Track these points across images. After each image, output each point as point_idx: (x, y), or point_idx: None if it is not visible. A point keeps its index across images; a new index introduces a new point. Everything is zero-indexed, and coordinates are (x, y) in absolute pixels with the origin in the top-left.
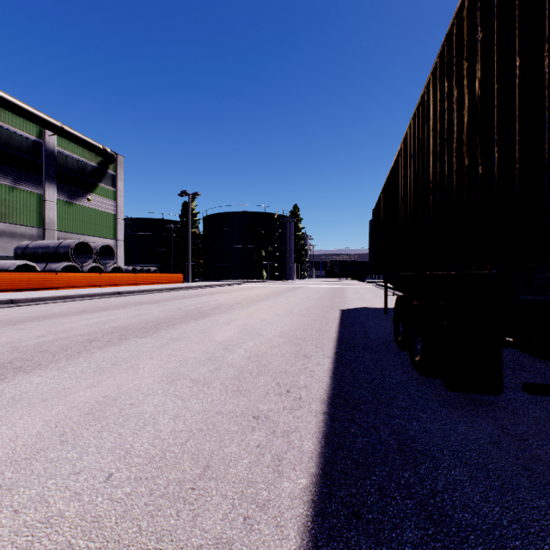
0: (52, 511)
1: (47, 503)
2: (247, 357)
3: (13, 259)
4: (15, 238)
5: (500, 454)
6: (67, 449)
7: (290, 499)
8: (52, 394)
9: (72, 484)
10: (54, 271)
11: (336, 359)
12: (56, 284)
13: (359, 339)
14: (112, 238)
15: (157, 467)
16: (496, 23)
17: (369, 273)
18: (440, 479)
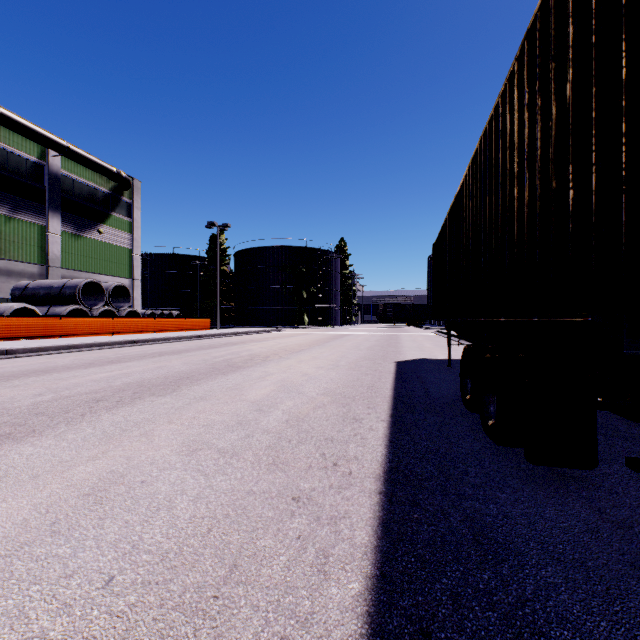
0: (33, 631)
1: (27, 618)
2: (286, 421)
3: (10, 301)
4: (12, 277)
5: (600, 547)
6: (58, 543)
7: (340, 612)
8: (46, 468)
9: (61, 591)
10: (58, 315)
11: (392, 423)
12: (60, 332)
13: (419, 398)
14: (127, 277)
15: (171, 566)
16: (594, 11)
17: (428, 318)
18: (528, 583)
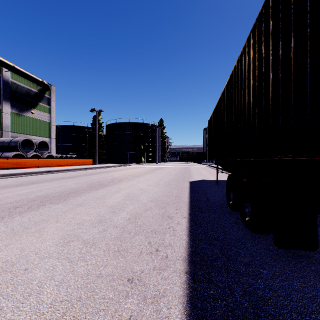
0: None
1: None
2: (128, 219)
3: None
4: None
5: None
6: None
7: None
8: None
9: None
10: (6, 157)
11: (190, 219)
12: (7, 166)
13: (204, 203)
14: (47, 137)
15: None
16: None
17: (204, 159)
18: None
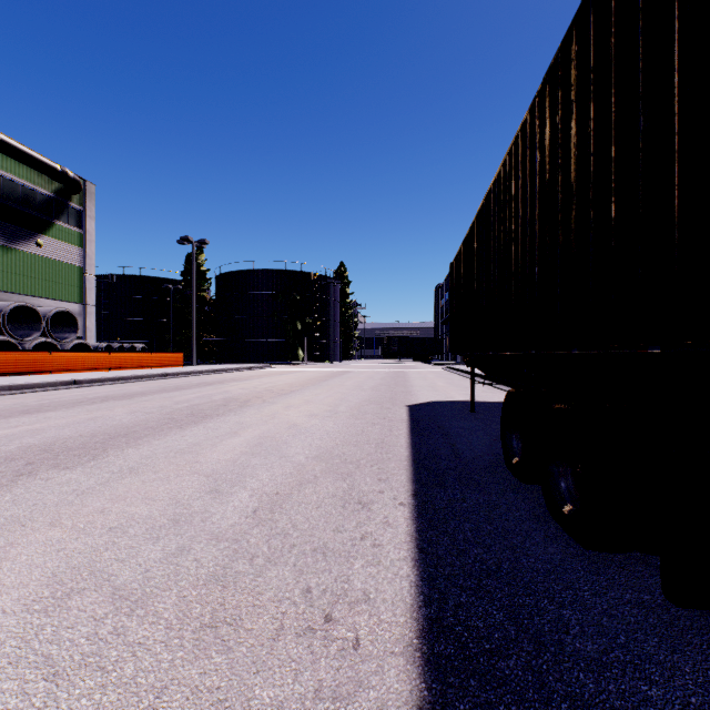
0: None
1: None
2: (253, 512)
3: None
4: None
5: None
6: None
7: None
8: None
9: None
10: None
11: (418, 509)
12: None
13: (447, 461)
14: (76, 302)
15: None
16: None
17: (436, 353)
18: None
